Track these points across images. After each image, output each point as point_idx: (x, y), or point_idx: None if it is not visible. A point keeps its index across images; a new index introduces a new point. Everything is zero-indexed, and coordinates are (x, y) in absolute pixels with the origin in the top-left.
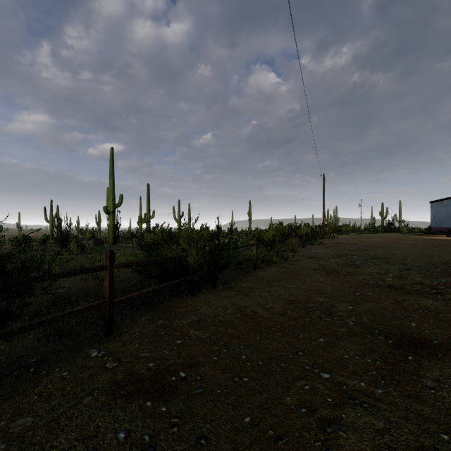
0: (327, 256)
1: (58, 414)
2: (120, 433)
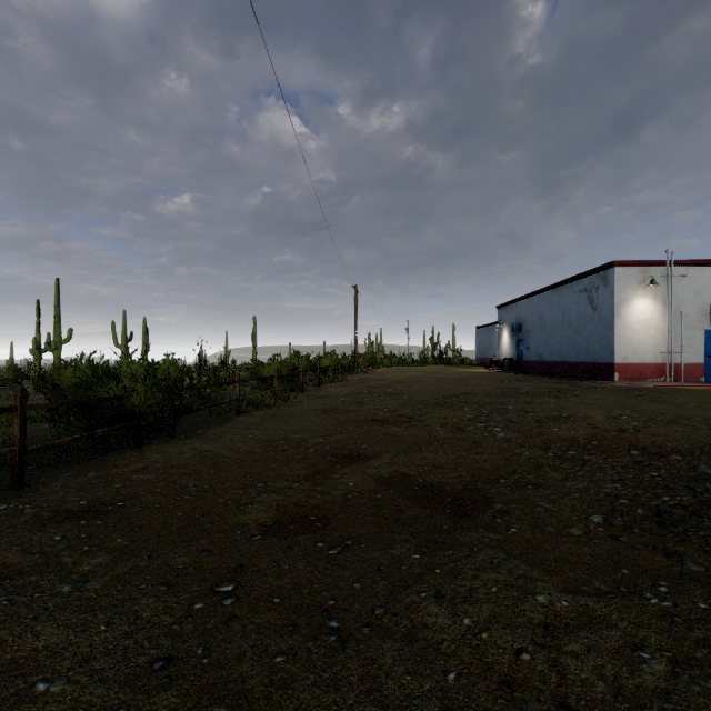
0: (339, 395)
1: None
2: (56, 537)
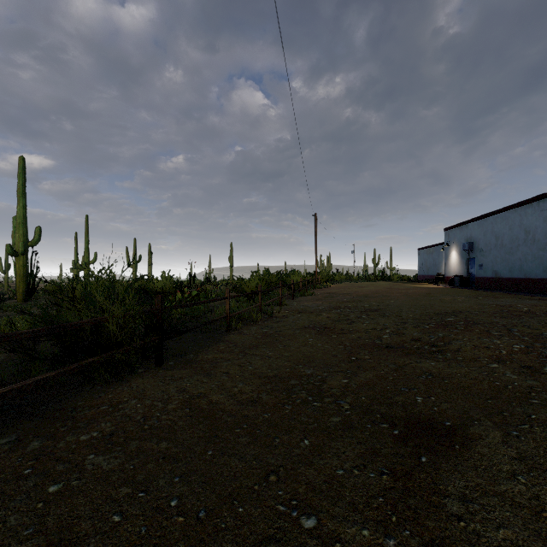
0: (319, 310)
1: None
2: None
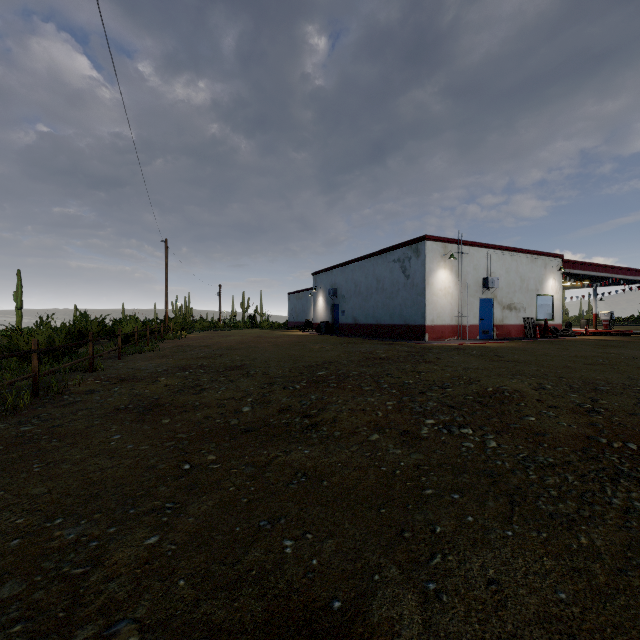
0: (156, 374)
1: None
2: None
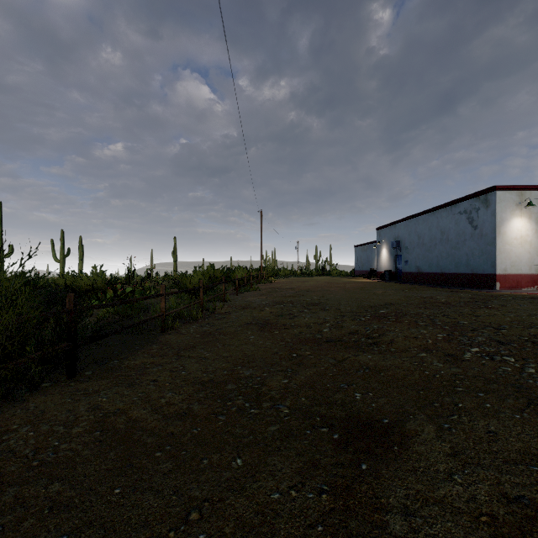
0: (262, 305)
1: None
2: None
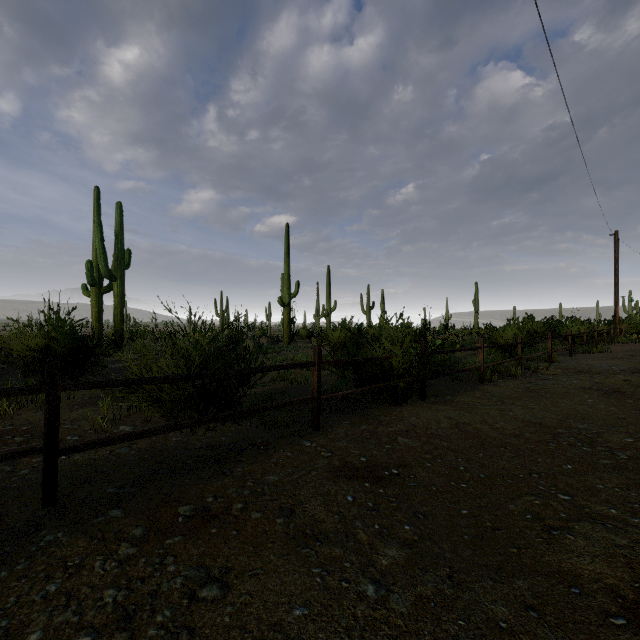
0: (611, 371)
1: (295, 478)
2: (348, 497)
